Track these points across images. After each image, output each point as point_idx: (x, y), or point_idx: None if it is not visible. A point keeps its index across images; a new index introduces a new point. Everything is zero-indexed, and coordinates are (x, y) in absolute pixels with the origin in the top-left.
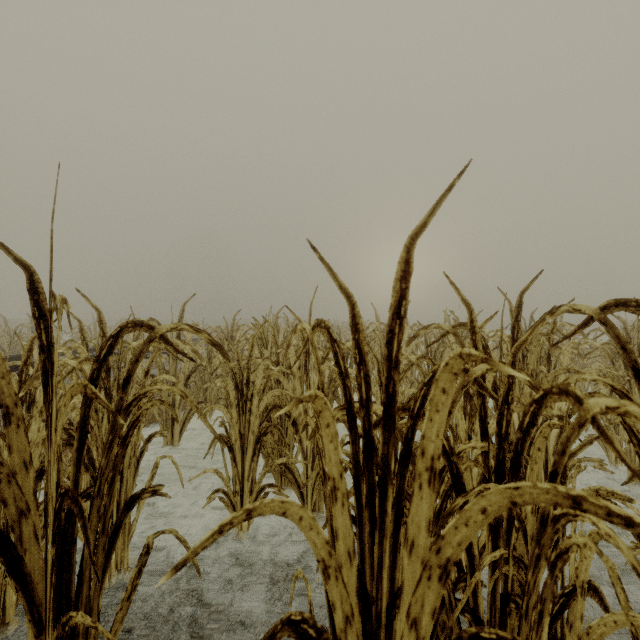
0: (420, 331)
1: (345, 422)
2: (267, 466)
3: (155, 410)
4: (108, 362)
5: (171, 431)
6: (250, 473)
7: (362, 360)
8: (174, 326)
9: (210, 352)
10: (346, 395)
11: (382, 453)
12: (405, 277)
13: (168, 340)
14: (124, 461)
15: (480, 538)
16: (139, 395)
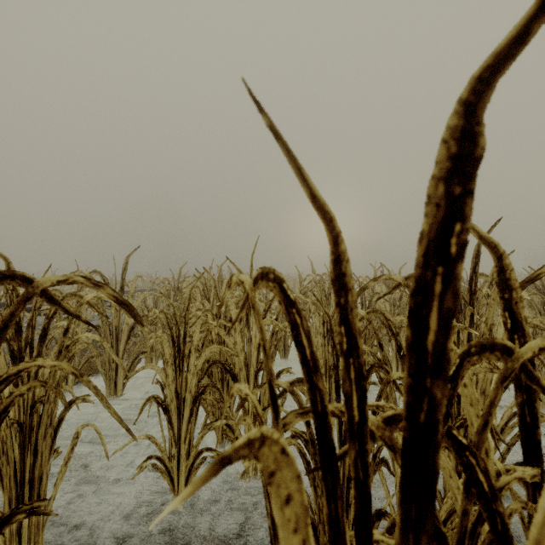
0: (369, 283)
1: (293, 394)
2: (205, 428)
3: (98, 361)
4: (19, 319)
5: (114, 381)
6: (187, 435)
7: (352, 345)
8: (62, 278)
9: (156, 302)
10: (315, 403)
11: (400, 544)
12: (461, 169)
13: (53, 297)
14: (38, 432)
15: (440, 512)
16: (9, 375)
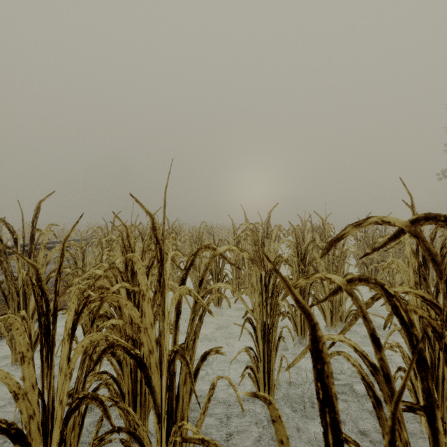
0: (347, 230)
1: None
2: None
3: (0, 322)
4: None
5: None
6: None
7: None
8: None
9: (84, 252)
10: None
11: None
12: None
13: None
14: None
15: None
16: None
